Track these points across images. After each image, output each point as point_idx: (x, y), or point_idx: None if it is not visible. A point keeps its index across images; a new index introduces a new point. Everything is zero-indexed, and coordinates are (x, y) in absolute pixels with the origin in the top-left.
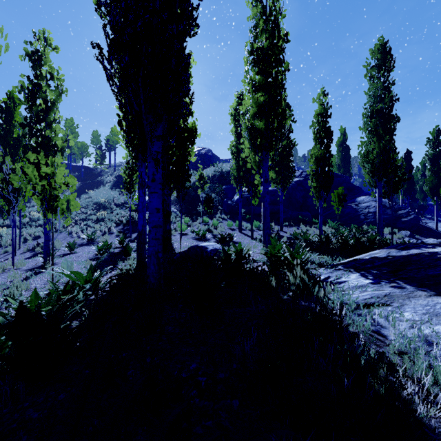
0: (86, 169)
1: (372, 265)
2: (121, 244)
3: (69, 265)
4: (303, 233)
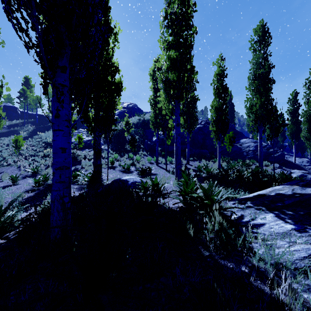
0: (40, 116)
1: (283, 204)
2: None
3: (0, 199)
4: (206, 167)
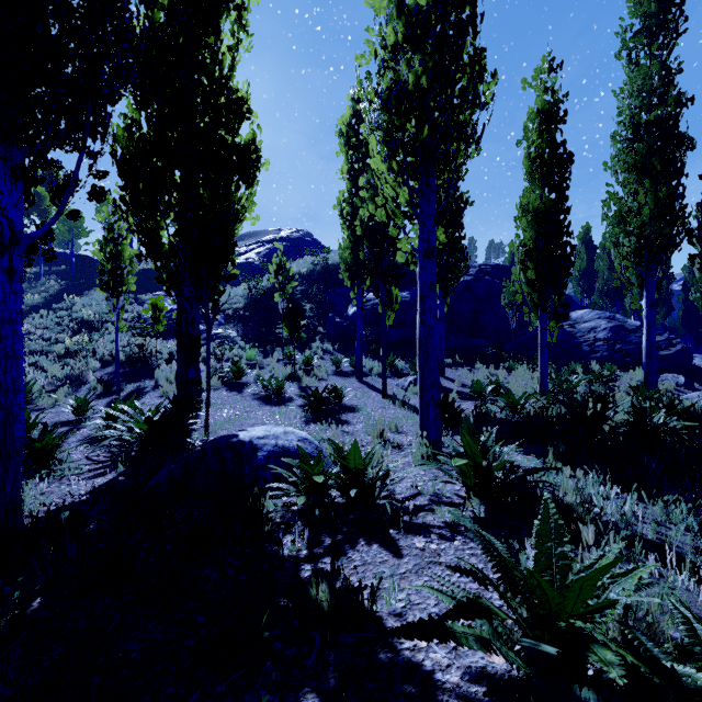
0: (84, 259)
1: None
2: (78, 413)
3: None
4: (503, 389)
